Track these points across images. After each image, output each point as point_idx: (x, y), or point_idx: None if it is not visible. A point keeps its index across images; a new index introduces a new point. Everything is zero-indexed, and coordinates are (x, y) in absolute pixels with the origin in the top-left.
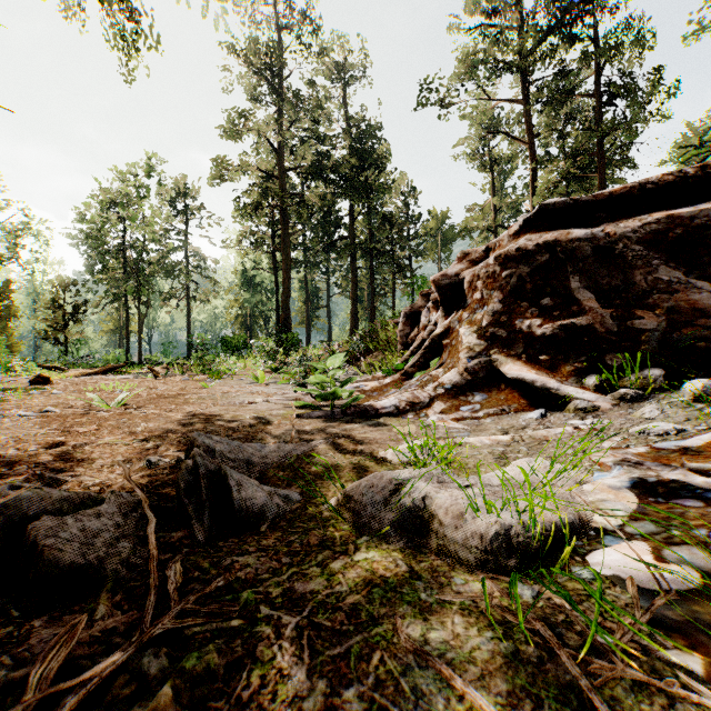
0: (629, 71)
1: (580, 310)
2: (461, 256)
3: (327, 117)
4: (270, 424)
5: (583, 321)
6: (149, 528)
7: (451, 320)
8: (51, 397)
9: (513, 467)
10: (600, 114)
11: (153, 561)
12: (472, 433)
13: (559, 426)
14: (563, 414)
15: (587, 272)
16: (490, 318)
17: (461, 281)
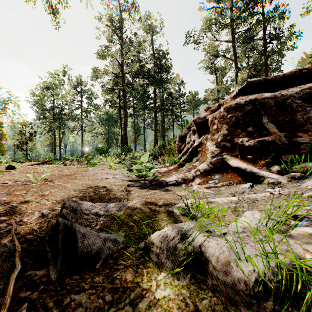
0: (279, 28)
1: (268, 133)
2: (206, 108)
3: (143, 49)
4: (113, 190)
5: (270, 138)
6: (12, 275)
7: (202, 139)
8: (12, 175)
9: (245, 218)
10: (266, 47)
11: (4, 311)
12: (216, 195)
13: (261, 192)
14: (262, 186)
15: (271, 114)
16: (222, 137)
17: (207, 120)
